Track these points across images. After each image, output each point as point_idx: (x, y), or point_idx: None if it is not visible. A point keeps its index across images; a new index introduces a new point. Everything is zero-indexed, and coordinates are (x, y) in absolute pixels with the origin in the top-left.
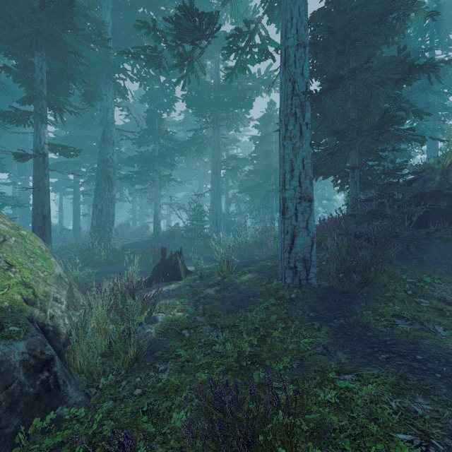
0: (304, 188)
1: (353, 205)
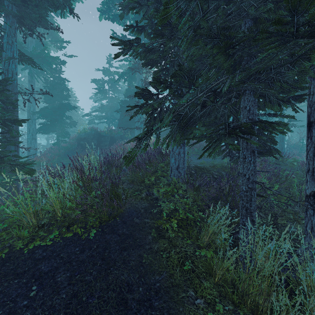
0: (33, 136)
1: (57, 141)
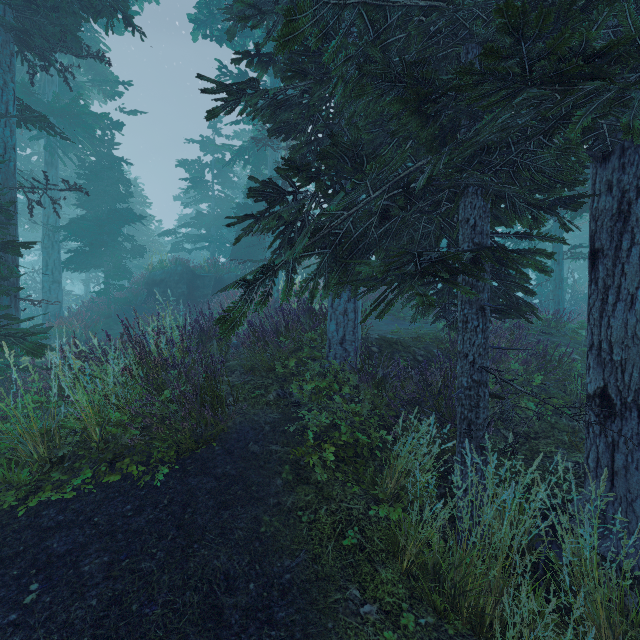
0: (56, 276)
1: (105, 287)
